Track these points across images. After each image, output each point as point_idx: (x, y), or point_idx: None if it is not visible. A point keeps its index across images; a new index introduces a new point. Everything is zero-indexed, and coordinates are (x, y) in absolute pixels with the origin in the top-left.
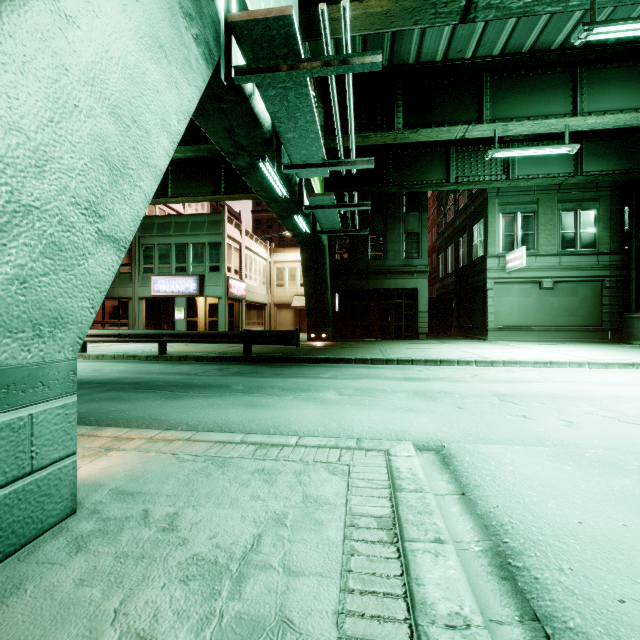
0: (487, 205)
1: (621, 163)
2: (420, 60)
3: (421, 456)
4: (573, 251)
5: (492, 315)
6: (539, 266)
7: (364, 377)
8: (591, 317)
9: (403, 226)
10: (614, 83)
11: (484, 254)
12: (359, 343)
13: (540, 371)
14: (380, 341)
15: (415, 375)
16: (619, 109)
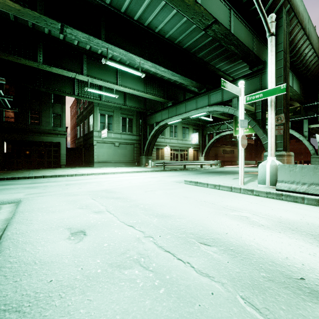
0: (94, 108)
1: (138, 105)
2: (51, 34)
3: (7, 205)
4: (125, 133)
5: (96, 156)
6: (114, 137)
7: (5, 185)
8: (131, 157)
9: (52, 109)
10: (129, 78)
11: (93, 129)
12: (19, 171)
13: (97, 176)
14: (36, 169)
15: (38, 181)
16: (130, 87)
